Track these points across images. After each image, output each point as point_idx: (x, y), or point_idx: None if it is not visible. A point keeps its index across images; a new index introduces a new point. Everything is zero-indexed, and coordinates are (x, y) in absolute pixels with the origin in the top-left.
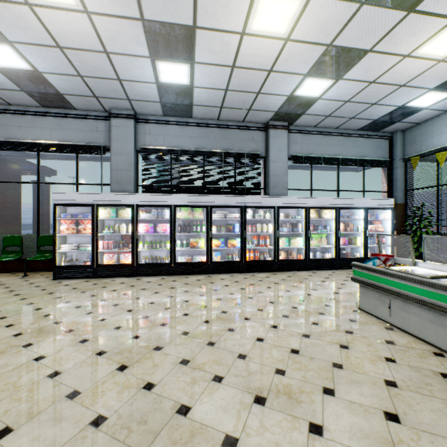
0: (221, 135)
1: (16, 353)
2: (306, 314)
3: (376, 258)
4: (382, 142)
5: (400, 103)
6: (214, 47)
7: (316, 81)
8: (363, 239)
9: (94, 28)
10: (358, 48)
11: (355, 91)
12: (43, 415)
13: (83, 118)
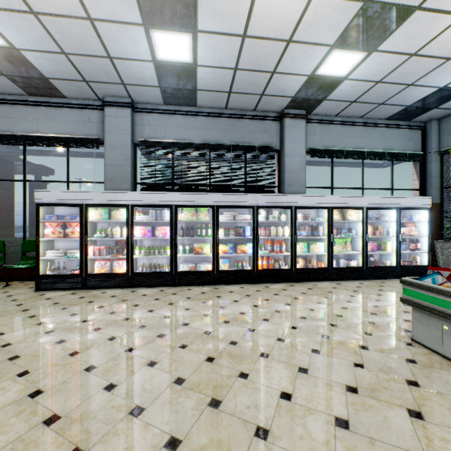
0: (230, 125)
1: None
2: (343, 348)
3: (436, 273)
4: (413, 133)
5: (442, 83)
6: (221, 7)
7: (344, 54)
8: (395, 245)
9: None
10: (403, 4)
11: (390, 68)
12: None
13: (74, 107)
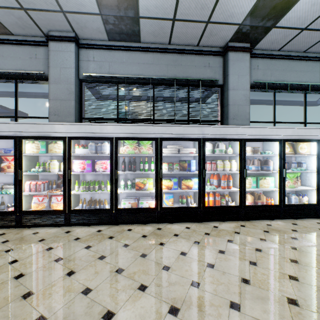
0: (173, 61)
1: None
2: None
3: None
4: None
5: None
6: None
7: None
8: None
9: None
10: None
11: None
12: None
13: (20, 44)
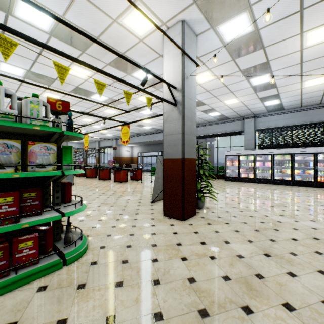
0: (303, 114)
1: (230, 189)
2: None
3: None
4: None
5: None
6: (289, 94)
7: None
8: None
9: (242, 103)
10: None
11: None
12: (241, 193)
13: (232, 122)
